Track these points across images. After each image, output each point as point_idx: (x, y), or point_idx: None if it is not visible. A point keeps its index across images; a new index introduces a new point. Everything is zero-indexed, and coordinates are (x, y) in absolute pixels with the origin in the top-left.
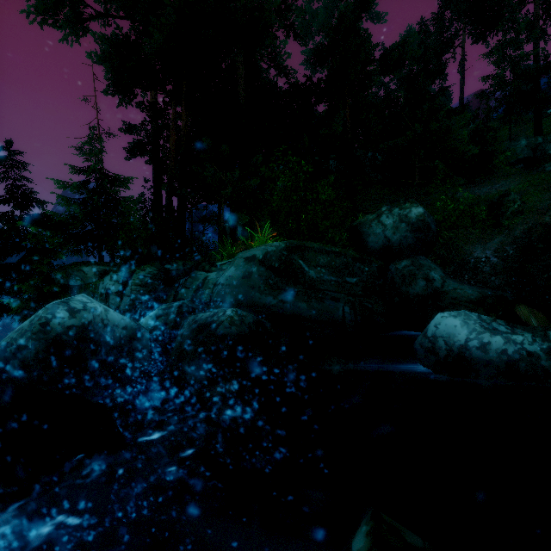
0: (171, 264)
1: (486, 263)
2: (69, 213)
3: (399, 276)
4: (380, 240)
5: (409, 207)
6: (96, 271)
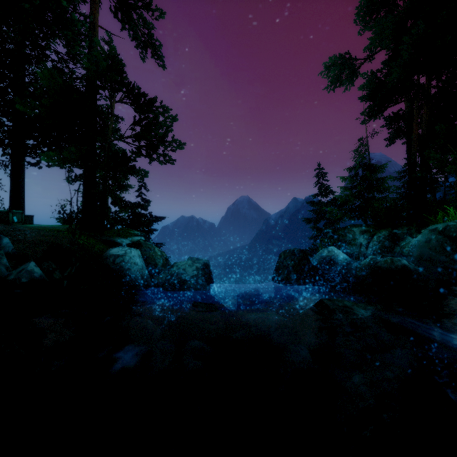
0: (398, 229)
1: None
2: (346, 196)
3: None
4: None
5: None
6: (360, 231)
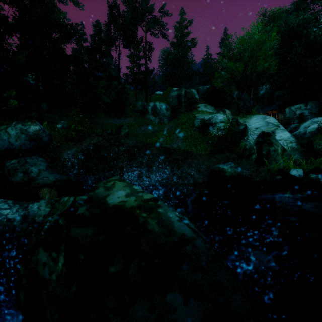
0: None
1: (69, 162)
2: None
3: (6, 170)
4: (5, 144)
5: (30, 124)
6: None
